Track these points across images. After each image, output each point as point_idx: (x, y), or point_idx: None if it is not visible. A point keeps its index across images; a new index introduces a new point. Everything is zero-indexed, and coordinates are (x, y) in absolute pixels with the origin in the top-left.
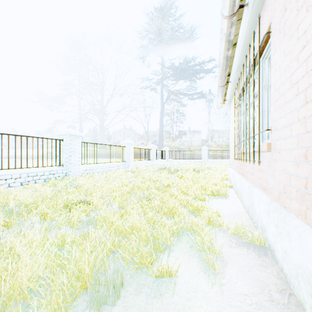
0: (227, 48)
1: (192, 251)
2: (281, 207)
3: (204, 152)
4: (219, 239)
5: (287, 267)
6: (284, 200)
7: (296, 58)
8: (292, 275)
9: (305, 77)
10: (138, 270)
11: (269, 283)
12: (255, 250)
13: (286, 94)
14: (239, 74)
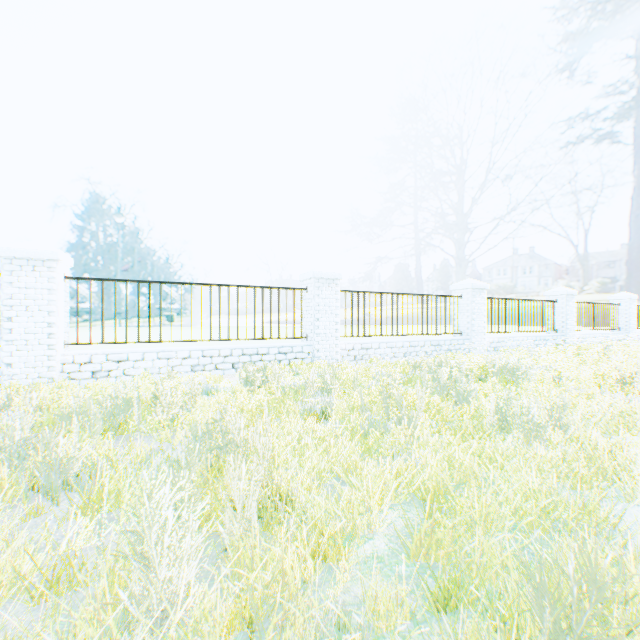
0: None
1: None
2: None
3: None
4: None
5: None
6: None
7: None
8: None
9: None
10: None
11: None
12: None
13: None
14: None
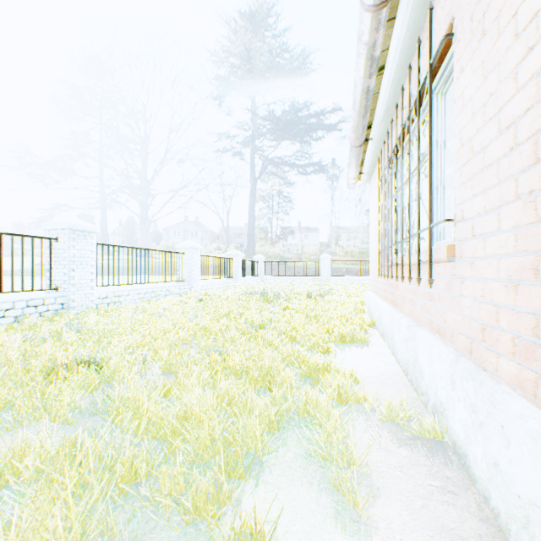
0: (370, 74)
1: (307, 466)
2: (480, 371)
3: (324, 264)
4: (360, 433)
5: (501, 499)
6: (484, 355)
7: (511, 75)
8: (513, 517)
9: (535, 109)
10: (188, 527)
11: (468, 535)
12: (429, 454)
13: (489, 150)
14: (387, 126)
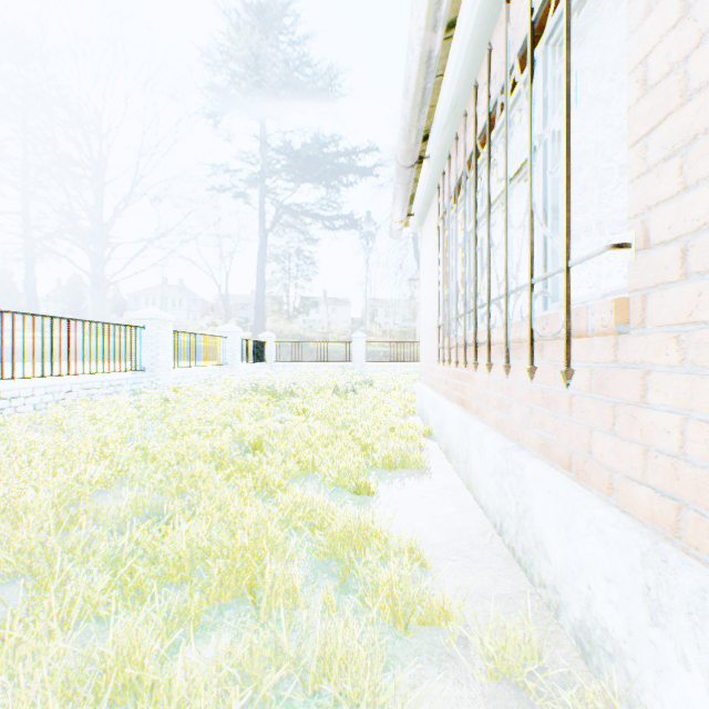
0: (436, 21)
1: None
2: None
3: (357, 346)
4: None
5: None
6: None
7: None
8: None
9: None
10: None
11: None
12: None
13: None
14: (453, 135)
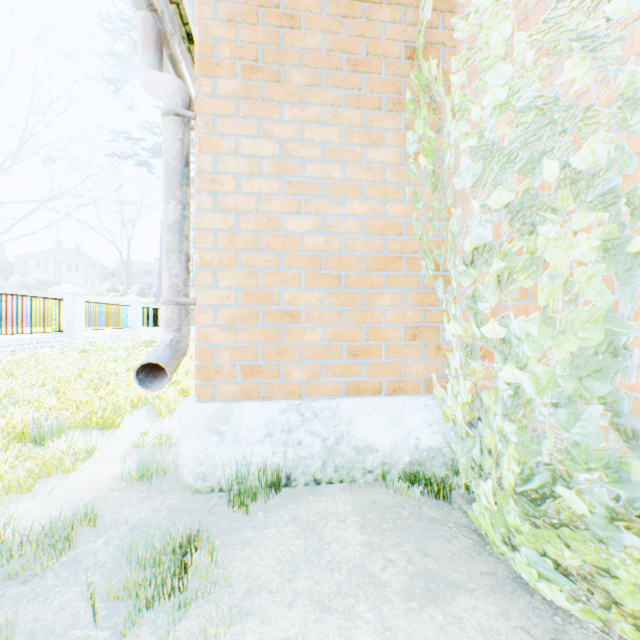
0: None
1: (150, 413)
2: None
3: None
4: None
5: None
6: None
7: None
8: None
9: None
10: (82, 429)
11: None
12: None
13: None
14: None
